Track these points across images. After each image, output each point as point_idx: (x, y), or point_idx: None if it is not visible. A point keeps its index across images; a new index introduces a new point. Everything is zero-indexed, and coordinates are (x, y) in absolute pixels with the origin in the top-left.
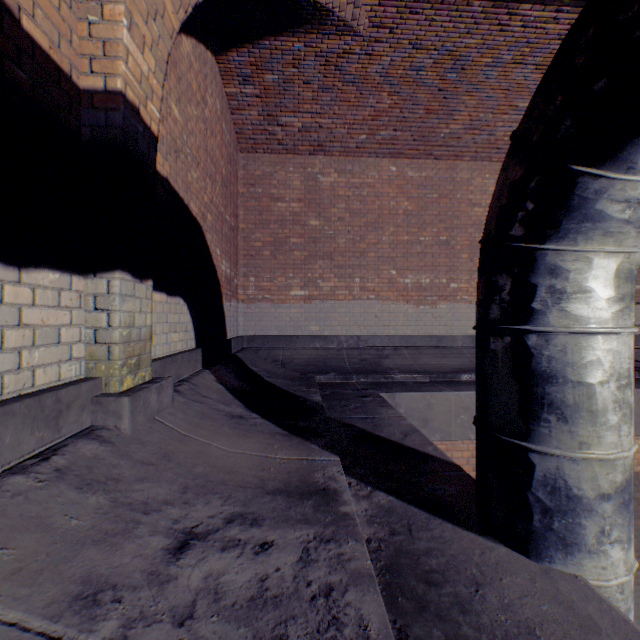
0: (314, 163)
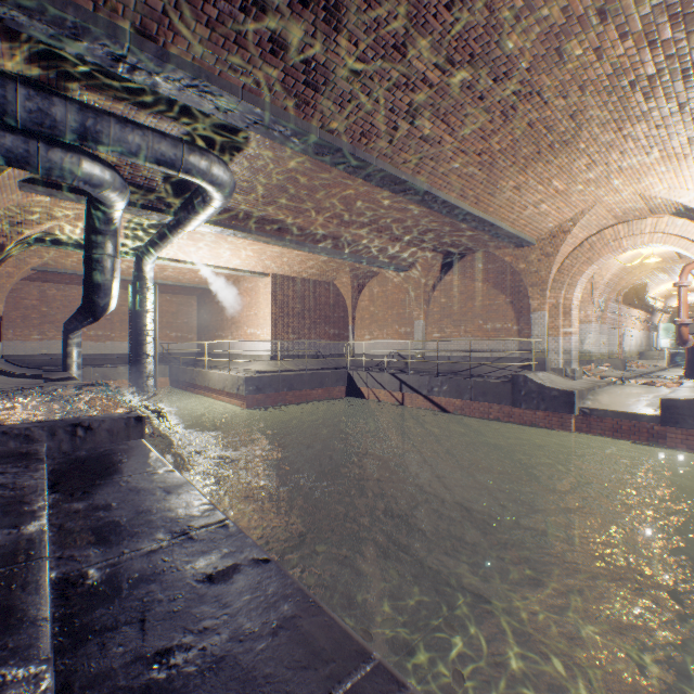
0: (46, 285)
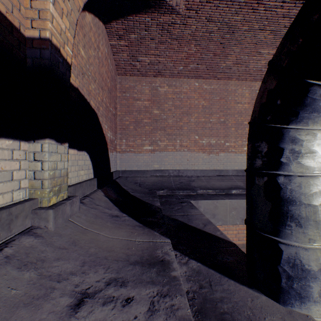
0: (156, 81)
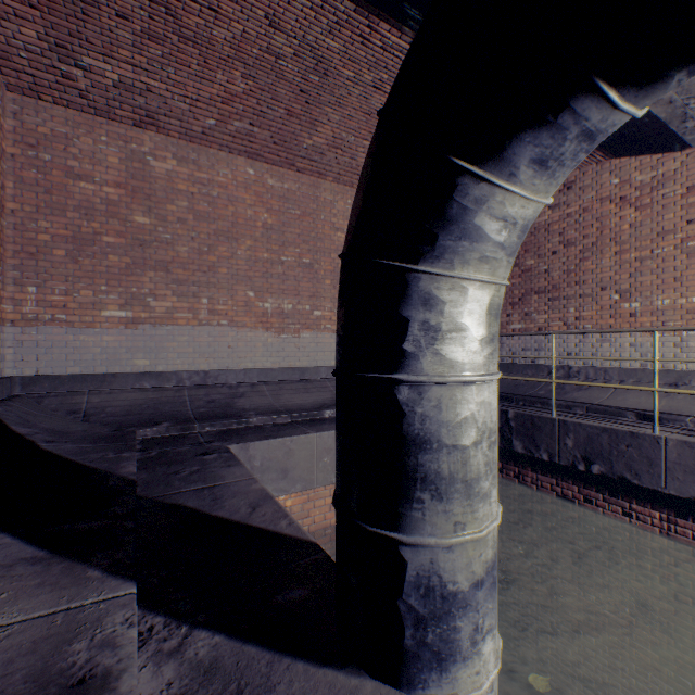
0: (142, 139)
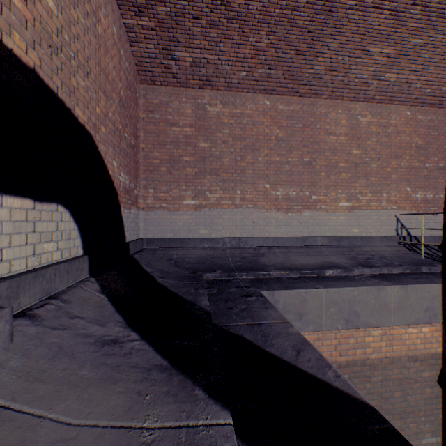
0: (203, 95)
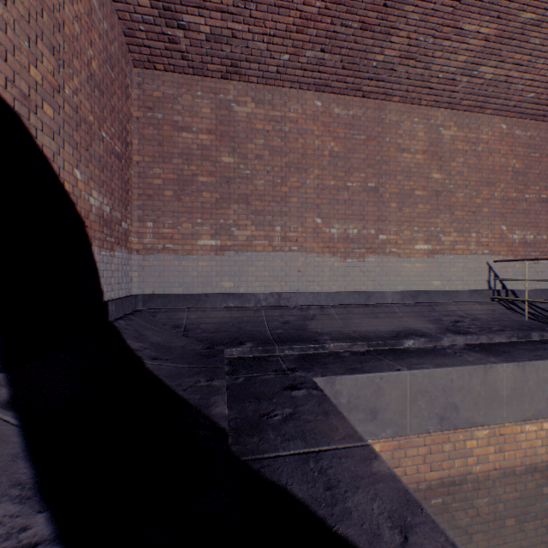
0: (227, 89)
